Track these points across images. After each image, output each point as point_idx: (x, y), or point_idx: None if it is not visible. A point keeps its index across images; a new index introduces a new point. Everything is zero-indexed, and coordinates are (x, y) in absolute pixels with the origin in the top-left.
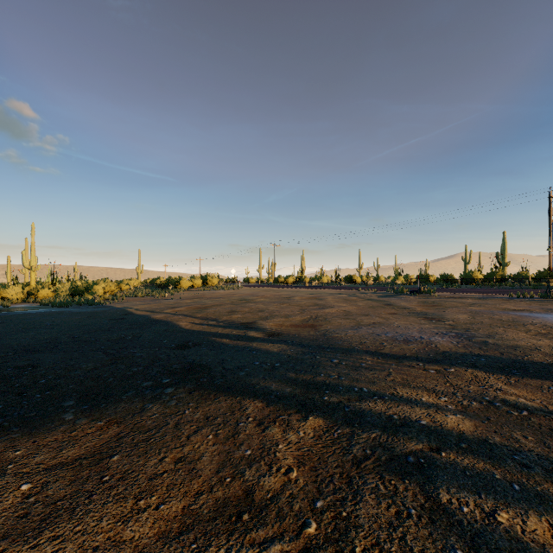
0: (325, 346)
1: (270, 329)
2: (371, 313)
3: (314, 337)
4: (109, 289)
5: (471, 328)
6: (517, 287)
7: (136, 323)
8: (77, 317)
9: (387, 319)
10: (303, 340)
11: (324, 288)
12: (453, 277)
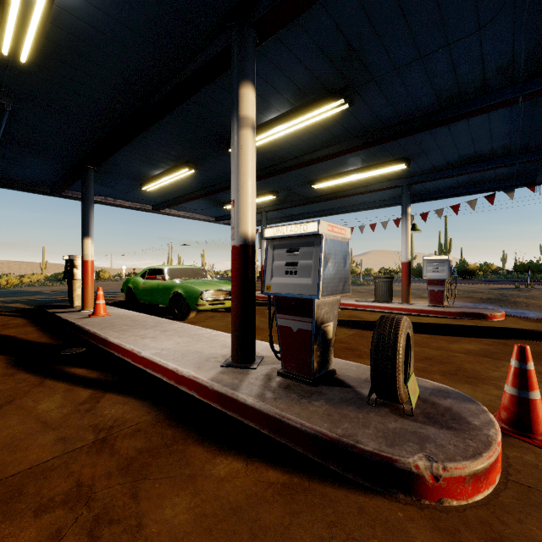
0: None
1: None
2: None
3: None
4: (11, 281)
5: None
6: None
7: (24, 292)
8: None
9: None
10: None
11: None
12: None
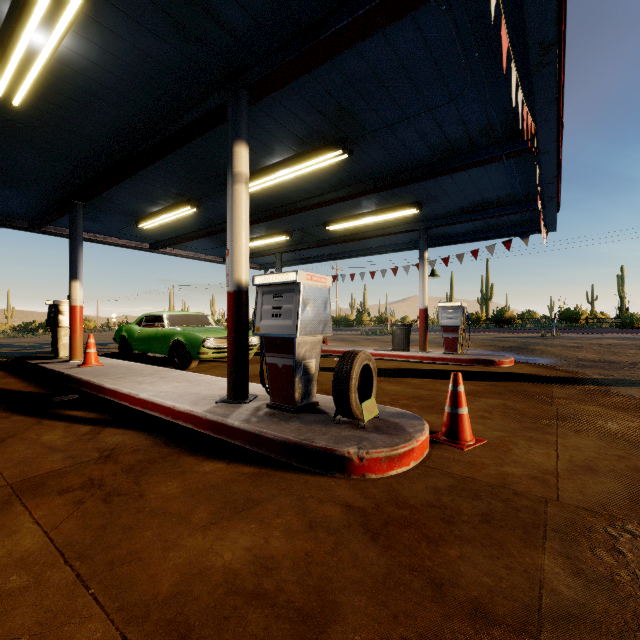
0: None
1: None
2: None
3: None
4: None
5: None
6: None
7: None
8: None
9: None
10: None
11: None
12: None
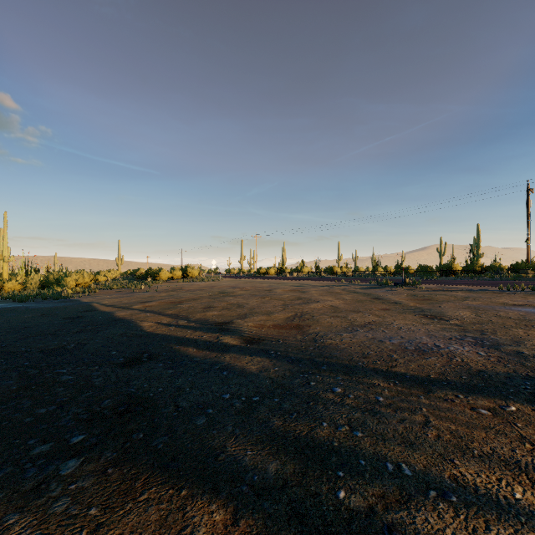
0: (318, 359)
1: (249, 332)
2: (361, 309)
3: (302, 344)
4: (82, 281)
5: (485, 330)
6: (496, 278)
7: (92, 323)
8: (27, 315)
9: (382, 317)
10: (290, 349)
11: (306, 279)
12: (432, 269)
